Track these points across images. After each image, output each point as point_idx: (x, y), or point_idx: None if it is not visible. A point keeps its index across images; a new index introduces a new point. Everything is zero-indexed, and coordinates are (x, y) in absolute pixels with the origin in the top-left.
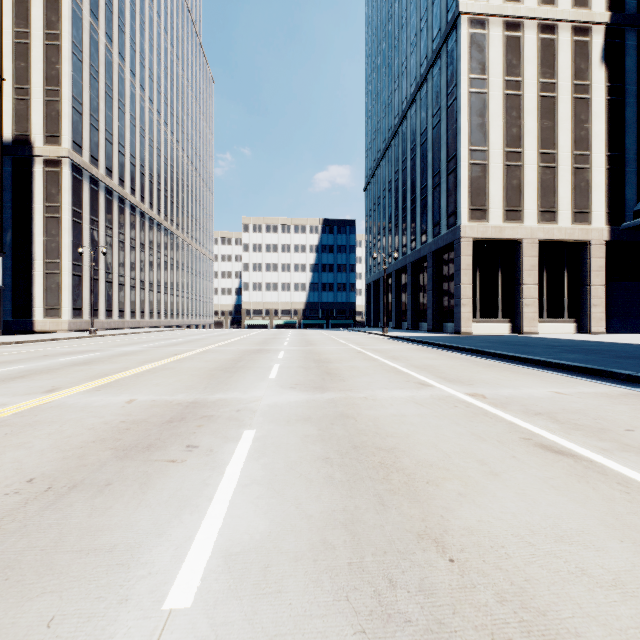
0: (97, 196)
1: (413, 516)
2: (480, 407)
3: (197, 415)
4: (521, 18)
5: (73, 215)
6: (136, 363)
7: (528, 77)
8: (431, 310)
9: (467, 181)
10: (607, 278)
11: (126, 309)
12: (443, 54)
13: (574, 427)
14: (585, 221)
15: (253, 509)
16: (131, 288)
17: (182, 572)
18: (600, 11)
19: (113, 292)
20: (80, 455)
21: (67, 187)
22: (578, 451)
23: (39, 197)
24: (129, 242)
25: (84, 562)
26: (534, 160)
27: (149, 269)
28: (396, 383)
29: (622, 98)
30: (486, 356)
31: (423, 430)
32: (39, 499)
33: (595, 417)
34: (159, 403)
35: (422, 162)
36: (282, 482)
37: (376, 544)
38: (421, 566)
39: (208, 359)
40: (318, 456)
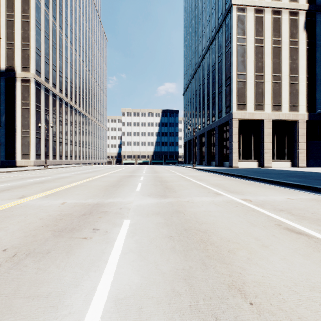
0: (48, 98)
1: (223, 273)
2: (249, 206)
3: (98, 211)
4: (263, 7)
5: (36, 107)
6: (67, 182)
7: (267, 37)
8: (217, 155)
9: (236, 90)
10: (307, 139)
11: (63, 155)
12: (223, 25)
13: (303, 218)
14: (295, 110)
15: (131, 268)
16: (65, 144)
17: (89, 312)
18: (303, 3)
19: (56, 146)
20: (34, 234)
21: (33, 93)
22: (308, 232)
23: (19, 98)
24: (64, 121)
25: (30, 305)
26: (270, 79)
27: (74, 134)
28: (203, 193)
29: (314, 48)
30: (247, 179)
31: (221, 220)
32: (8, 262)
33: (312, 212)
34: (78, 204)
35: (212, 80)
36: (146, 251)
37: (204, 292)
38: (233, 308)
39: (104, 180)
40: (165, 235)
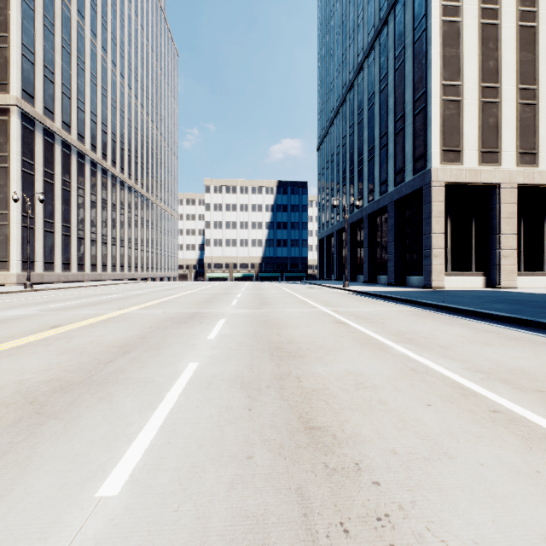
0: (52, 149)
1: None
2: None
3: None
4: None
5: (23, 165)
6: None
7: (506, 5)
8: (393, 262)
9: (439, 119)
10: None
11: (86, 262)
12: None
13: None
14: None
15: None
16: (92, 242)
17: None
18: None
19: (71, 245)
20: None
21: (15, 136)
22: None
23: None
24: (89, 197)
25: None
26: (512, 96)
27: (112, 224)
28: None
29: None
30: None
31: None
32: None
33: None
34: None
35: (381, 109)
36: None
37: None
38: None
39: (79, 343)
40: None
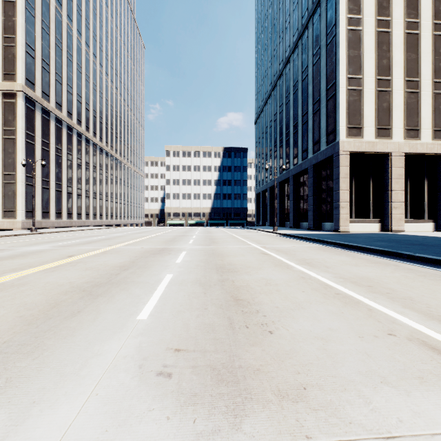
0: (48, 124)
1: None
2: None
3: None
4: None
5: (26, 137)
6: None
7: (396, 17)
8: (311, 212)
9: (345, 104)
10: None
11: (73, 212)
12: (323, 2)
13: None
14: None
15: None
16: (78, 196)
17: None
18: None
19: (62, 199)
20: None
21: (21, 114)
22: None
23: None
24: (76, 161)
25: None
26: (401, 86)
27: (93, 182)
28: (379, 345)
29: None
30: (407, 260)
31: None
32: None
33: None
34: None
35: (303, 94)
36: None
37: None
38: None
39: (93, 265)
40: None
